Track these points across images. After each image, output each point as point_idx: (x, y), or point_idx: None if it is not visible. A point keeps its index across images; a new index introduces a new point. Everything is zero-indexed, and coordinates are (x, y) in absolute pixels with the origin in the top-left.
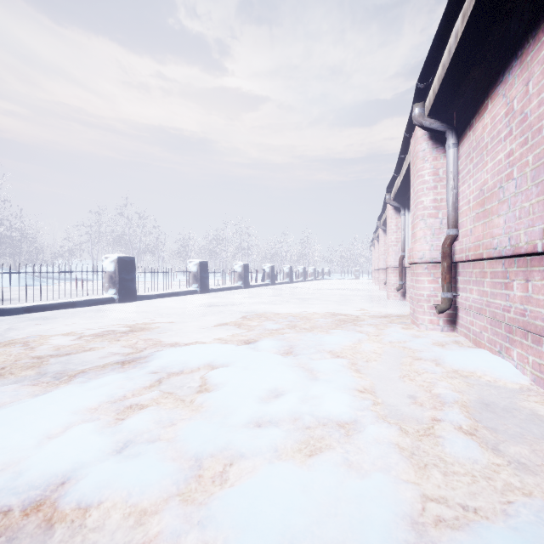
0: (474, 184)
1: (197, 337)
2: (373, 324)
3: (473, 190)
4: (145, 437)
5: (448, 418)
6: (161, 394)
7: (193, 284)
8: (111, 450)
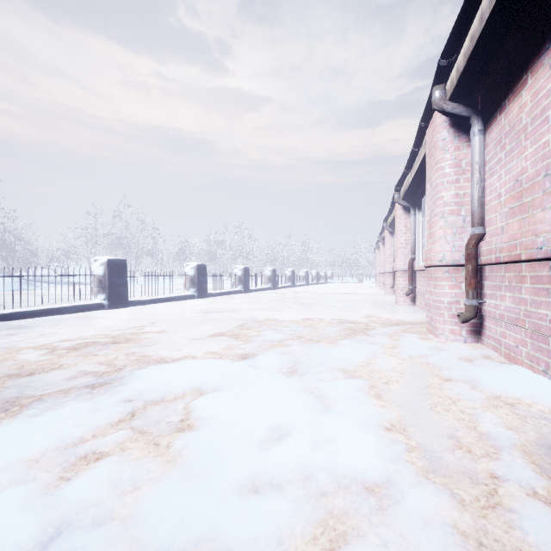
0: (507, 175)
1: (188, 351)
2: (386, 334)
3: (505, 182)
4: (91, 515)
5: (513, 476)
6: (129, 435)
7: (190, 288)
8: (33, 543)
